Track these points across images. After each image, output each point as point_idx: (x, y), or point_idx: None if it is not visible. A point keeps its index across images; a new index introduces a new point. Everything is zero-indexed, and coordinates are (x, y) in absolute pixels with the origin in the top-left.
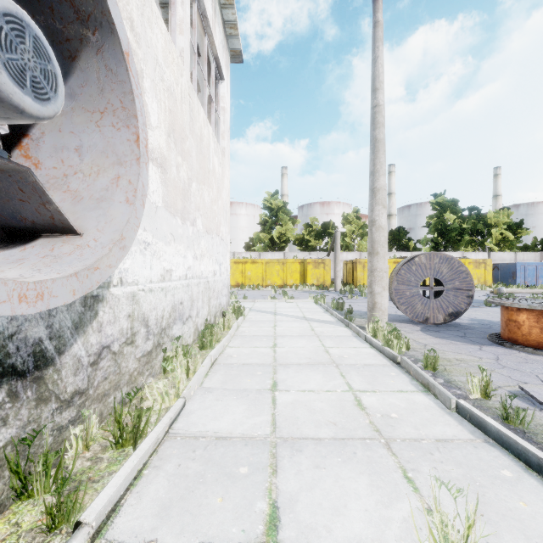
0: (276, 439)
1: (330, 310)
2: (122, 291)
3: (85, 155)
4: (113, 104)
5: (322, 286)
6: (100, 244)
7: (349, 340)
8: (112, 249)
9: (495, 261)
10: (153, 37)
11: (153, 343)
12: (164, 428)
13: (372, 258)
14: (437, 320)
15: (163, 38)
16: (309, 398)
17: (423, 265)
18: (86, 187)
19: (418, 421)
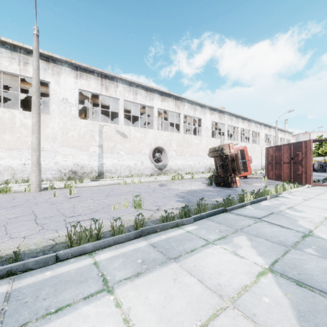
0: None
1: None
2: None
3: None
4: None
5: None
6: None
7: None
8: None
9: None
10: None
11: None
12: None
13: None
14: None
15: None
16: None
17: None
18: None
19: None
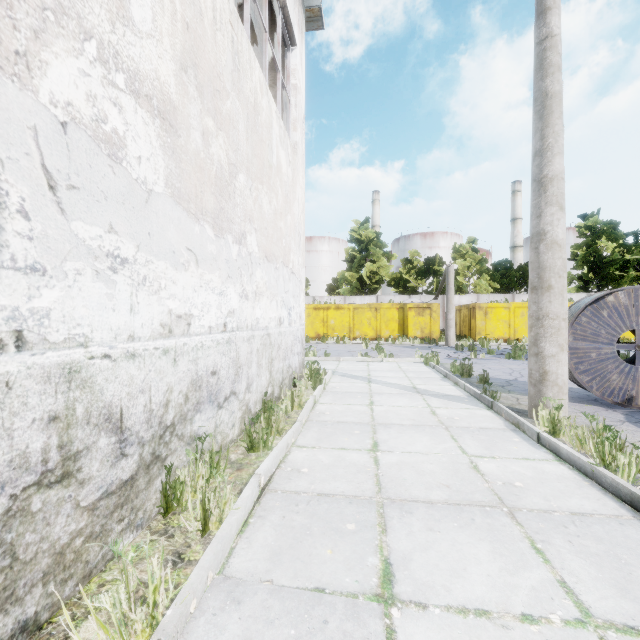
0: None
1: (452, 376)
2: (24, 363)
3: None
4: None
5: (429, 339)
6: None
7: (506, 440)
8: None
9: None
10: None
11: (140, 459)
12: None
13: (540, 296)
14: None
15: None
16: None
17: (623, 308)
18: None
19: None
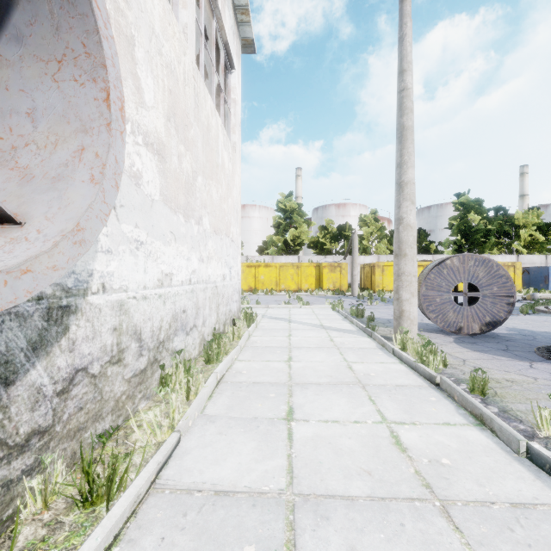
0: (293, 496)
1: (349, 317)
2: (105, 299)
3: (39, 121)
4: (73, 49)
5: (339, 291)
6: (43, 237)
7: (374, 353)
8: (59, 244)
9: (524, 265)
10: (147, 1)
11: (148, 359)
12: (148, 478)
13: (399, 260)
14: (472, 330)
15: (161, 6)
16: (333, 432)
17: (456, 268)
18: (39, 162)
19: (480, 471)
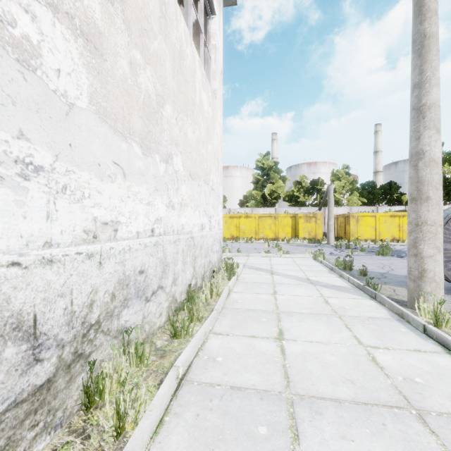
0: None
1: (337, 270)
2: None
3: None
4: None
5: (314, 239)
6: None
7: (394, 330)
8: None
9: None
10: None
11: (60, 360)
12: None
13: (419, 206)
14: None
15: None
16: None
17: None
18: None
19: None
